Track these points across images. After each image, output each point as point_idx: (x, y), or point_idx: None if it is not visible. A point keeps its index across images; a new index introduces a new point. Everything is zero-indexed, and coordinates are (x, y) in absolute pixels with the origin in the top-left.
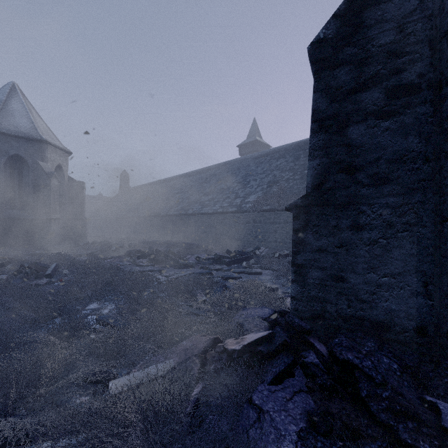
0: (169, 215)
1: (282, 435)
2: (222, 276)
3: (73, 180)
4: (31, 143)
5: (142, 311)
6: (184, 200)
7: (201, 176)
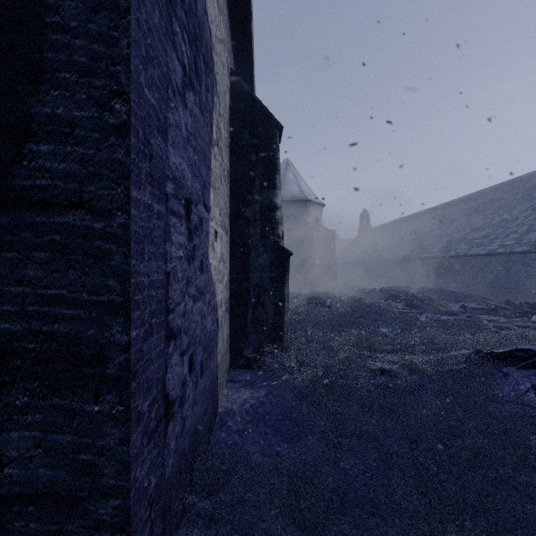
0: (422, 258)
1: (519, 384)
2: (496, 325)
3: (327, 229)
4: (300, 203)
5: (413, 332)
6: (442, 239)
7: (468, 204)
